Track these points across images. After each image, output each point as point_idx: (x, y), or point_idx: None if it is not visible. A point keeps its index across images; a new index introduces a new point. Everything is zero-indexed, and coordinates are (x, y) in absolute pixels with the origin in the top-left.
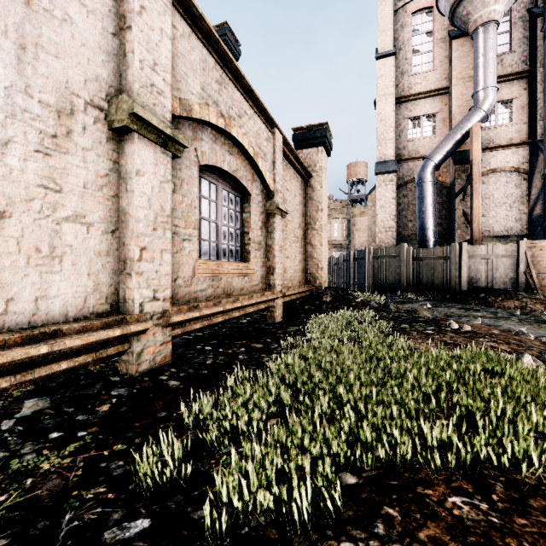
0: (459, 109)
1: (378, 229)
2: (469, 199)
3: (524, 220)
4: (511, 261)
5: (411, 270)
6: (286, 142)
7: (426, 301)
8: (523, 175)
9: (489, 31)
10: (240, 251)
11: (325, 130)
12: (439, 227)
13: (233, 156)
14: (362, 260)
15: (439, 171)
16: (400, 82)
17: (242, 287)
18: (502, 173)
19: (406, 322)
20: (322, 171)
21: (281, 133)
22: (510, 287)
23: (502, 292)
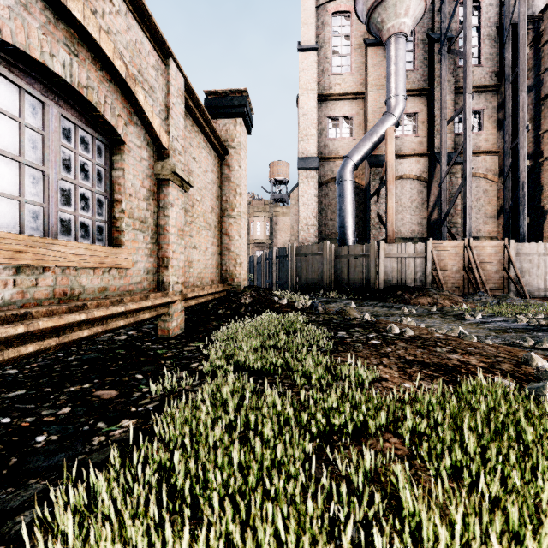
0: (373, 115)
1: (301, 226)
2: (382, 201)
3: (424, 224)
4: (420, 260)
5: (333, 269)
6: (190, 90)
7: (349, 300)
8: (423, 183)
9: (400, 42)
10: (105, 229)
11: (244, 99)
12: (356, 227)
13: (80, 61)
14: (285, 258)
15: (356, 173)
16: (321, 80)
17: (105, 285)
18: (408, 180)
19: (341, 328)
20: (241, 148)
21: (182, 72)
22: (420, 284)
23: (415, 289)
